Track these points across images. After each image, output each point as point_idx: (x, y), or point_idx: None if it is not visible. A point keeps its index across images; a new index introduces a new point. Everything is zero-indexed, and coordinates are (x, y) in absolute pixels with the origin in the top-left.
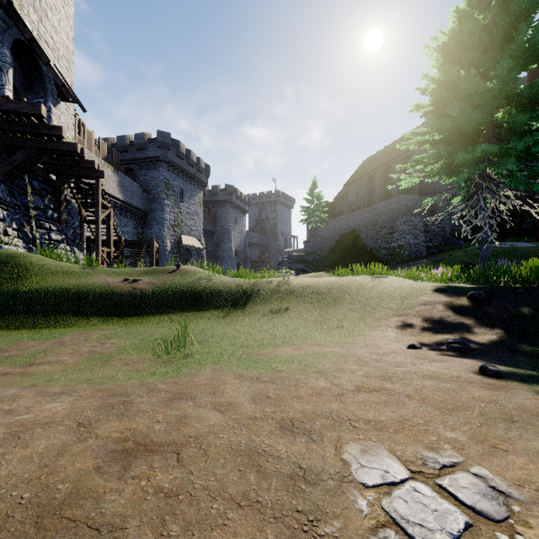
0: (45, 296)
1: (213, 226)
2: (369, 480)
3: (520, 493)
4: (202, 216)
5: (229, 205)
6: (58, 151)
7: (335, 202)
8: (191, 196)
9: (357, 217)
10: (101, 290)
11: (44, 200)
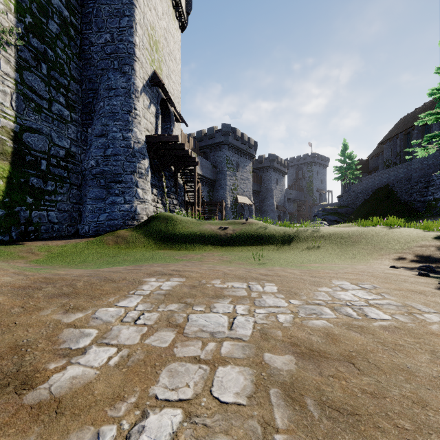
0: (187, 235)
1: (259, 187)
2: (336, 283)
3: (381, 287)
4: (251, 180)
5: (271, 169)
6: (180, 155)
7: (369, 159)
8: (244, 166)
9: (390, 173)
10: (210, 233)
11: (170, 182)
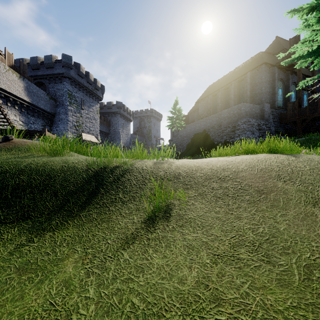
0: None
1: (108, 129)
2: None
3: None
4: (99, 120)
5: (119, 115)
6: None
7: (189, 115)
8: (90, 106)
9: (207, 121)
10: None
11: None
